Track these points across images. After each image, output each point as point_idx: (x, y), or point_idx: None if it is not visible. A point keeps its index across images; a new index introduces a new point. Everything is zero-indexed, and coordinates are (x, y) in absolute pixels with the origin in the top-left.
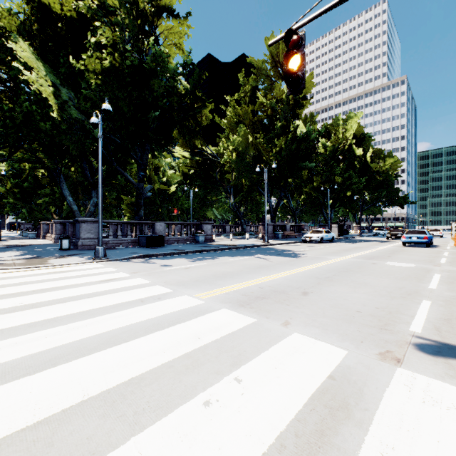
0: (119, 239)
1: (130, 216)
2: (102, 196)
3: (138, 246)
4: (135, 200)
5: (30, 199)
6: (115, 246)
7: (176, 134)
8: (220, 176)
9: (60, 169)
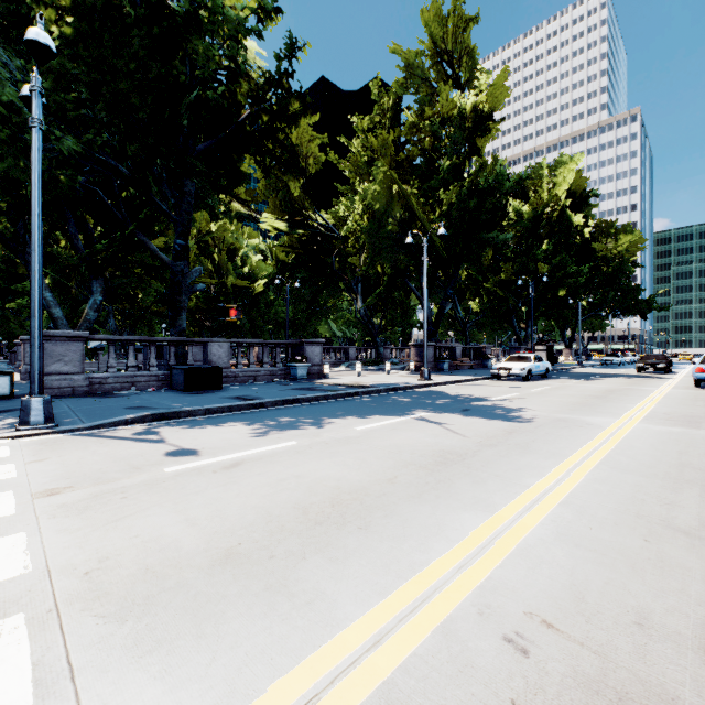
0: (130, 375)
1: (188, 333)
2: (40, 271)
3: (170, 388)
4: (194, 305)
5: (1, 301)
6: (120, 389)
7: (262, 187)
8: (339, 263)
9: (22, 235)
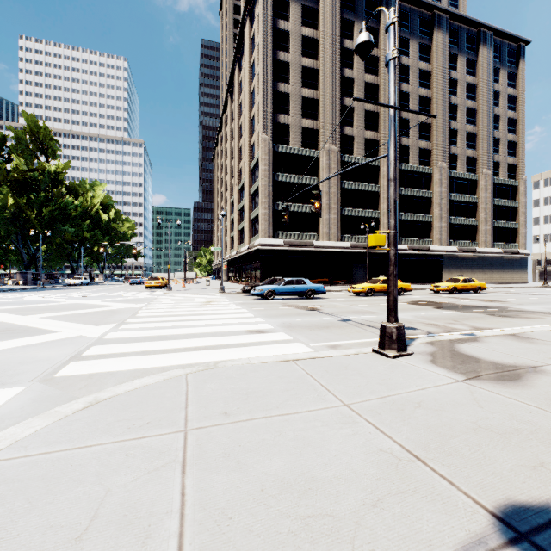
0: None
1: None
2: None
3: None
4: None
5: None
6: None
7: None
8: None
9: None
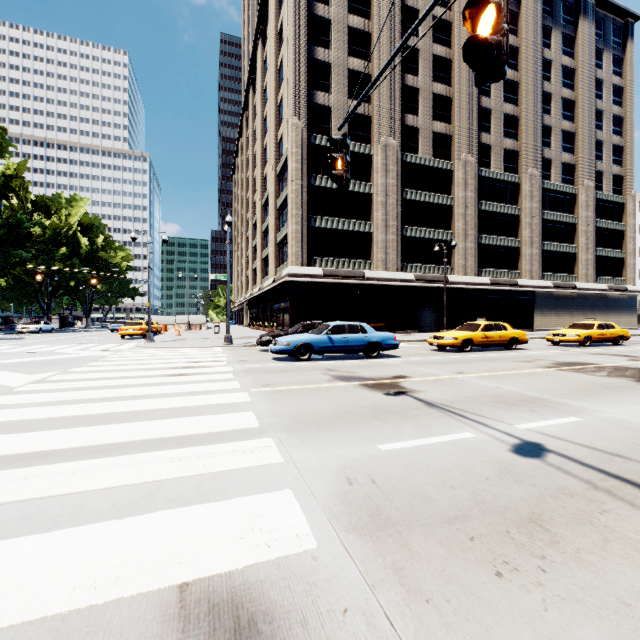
0: None
1: None
2: None
3: None
4: None
5: None
6: None
7: None
8: None
9: None
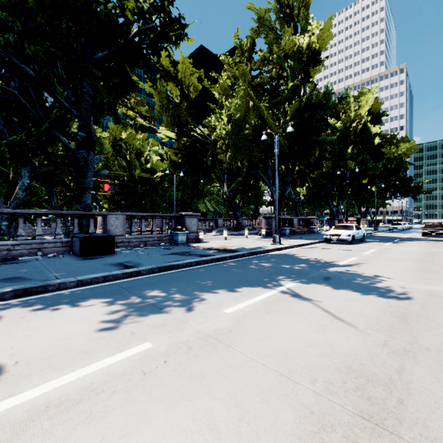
0: (37, 242)
1: (109, 209)
2: None
3: (71, 252)
4: None
5: None
6: (27, 254)
7: (157, 107)
8: (211, 161)
9: None
